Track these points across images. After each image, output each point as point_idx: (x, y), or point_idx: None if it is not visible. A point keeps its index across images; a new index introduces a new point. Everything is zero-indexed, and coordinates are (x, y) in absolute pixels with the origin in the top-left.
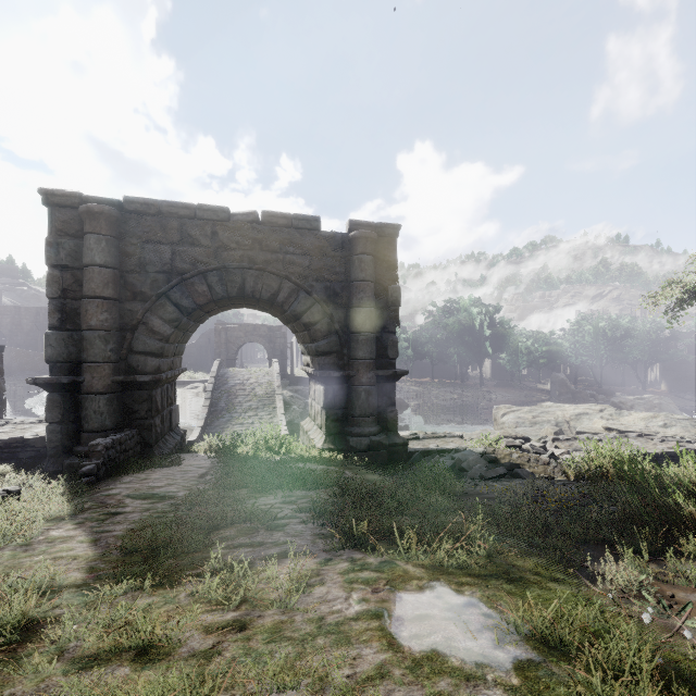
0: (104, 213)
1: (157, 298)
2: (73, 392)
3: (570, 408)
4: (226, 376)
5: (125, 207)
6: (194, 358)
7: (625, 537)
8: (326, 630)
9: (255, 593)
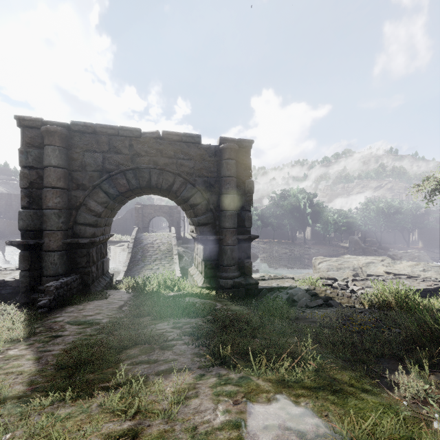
0: (58, 132)
1: (93, 188)
2: (37, 250)
3: (362, 259)
4: (142, 238)
5: (72, 128)
6: (122, 226)
7: (410, 354)
8: (197, 439)
9: (146, 405)
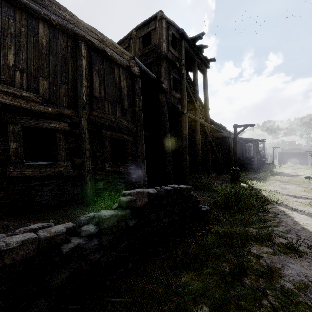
0: (282, 153)
1: (286, 158)
2: (280, 163)
3: None
4: None
5: (283, 152)
6: None
7: None
8: None
9: None
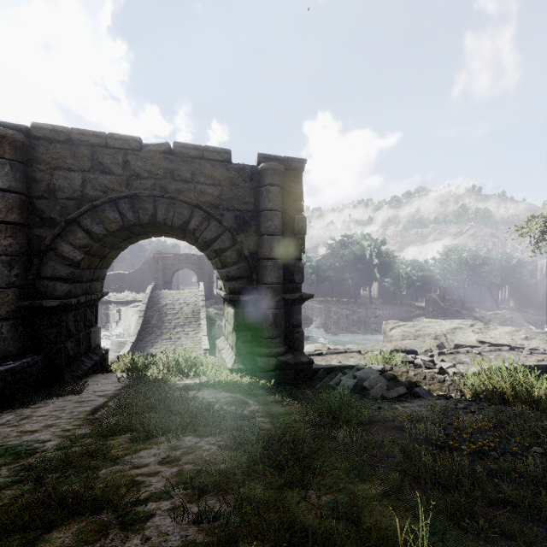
0: (8, 137)
1: (66, 224)
2: None
3: (446, 323)
4: (159, 297)
5: (33, 133)
6: (137, 281)
7: None
8: None
9: None
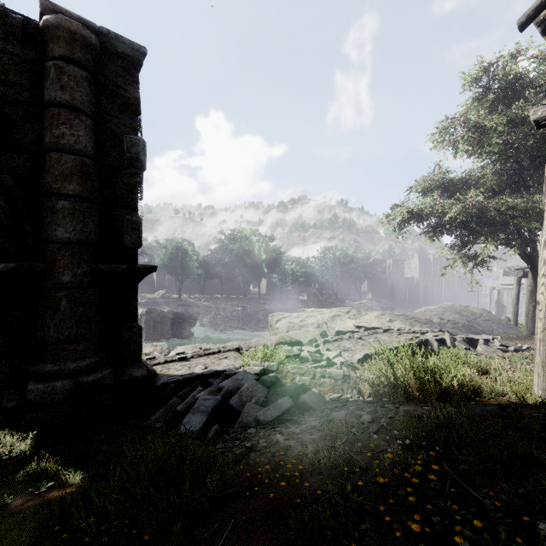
0: None
1: None
2: None
3: (327, 312)
4: None
5: None
6: None
7: None
8: None
9: None
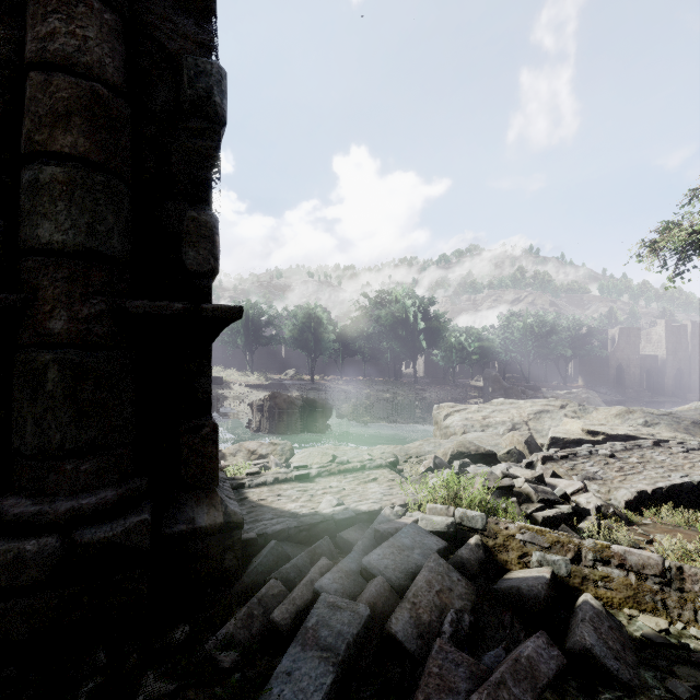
0: None
1: None
2: None
3: (526, 404)
4: None
5: None
6: None
7: None
8: None
9: None
